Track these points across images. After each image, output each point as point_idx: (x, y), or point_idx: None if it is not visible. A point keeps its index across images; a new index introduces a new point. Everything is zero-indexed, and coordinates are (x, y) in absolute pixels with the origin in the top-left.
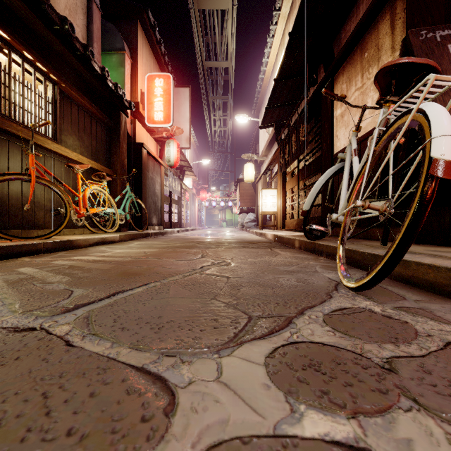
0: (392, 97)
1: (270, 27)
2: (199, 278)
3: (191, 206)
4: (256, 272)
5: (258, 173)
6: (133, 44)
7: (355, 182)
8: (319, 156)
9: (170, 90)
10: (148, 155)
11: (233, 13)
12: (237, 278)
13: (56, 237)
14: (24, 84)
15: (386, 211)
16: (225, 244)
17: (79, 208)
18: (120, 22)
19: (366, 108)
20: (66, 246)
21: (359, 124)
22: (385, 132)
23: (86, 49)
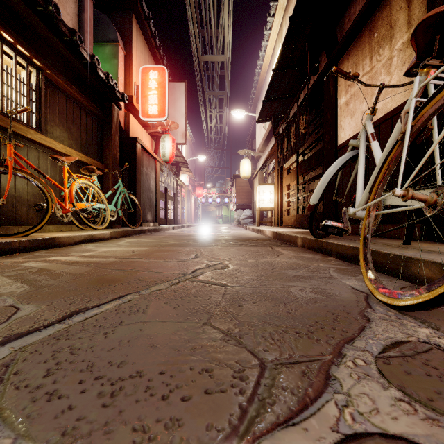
0: (432, 60)
1: (268, 18)
2: (190, 287)
3: (187, 202)
4: (260, 278)
5: (254, 169)
6: (127, 35)
7: (380, 169)
8: (320, 148)
9: (165, 83)
10: (142, 150)
11: (230, 4)
12: (238, 287)
13: (38, 234)
14: (3, 68)
15: (437, 201)
16: (222, 241)
17: (65, 203)
18: (113, 13)
19: (383, 87)
20: (47, 245)
21: (375, 106)
22: (427, 102)
23: (73, 34)
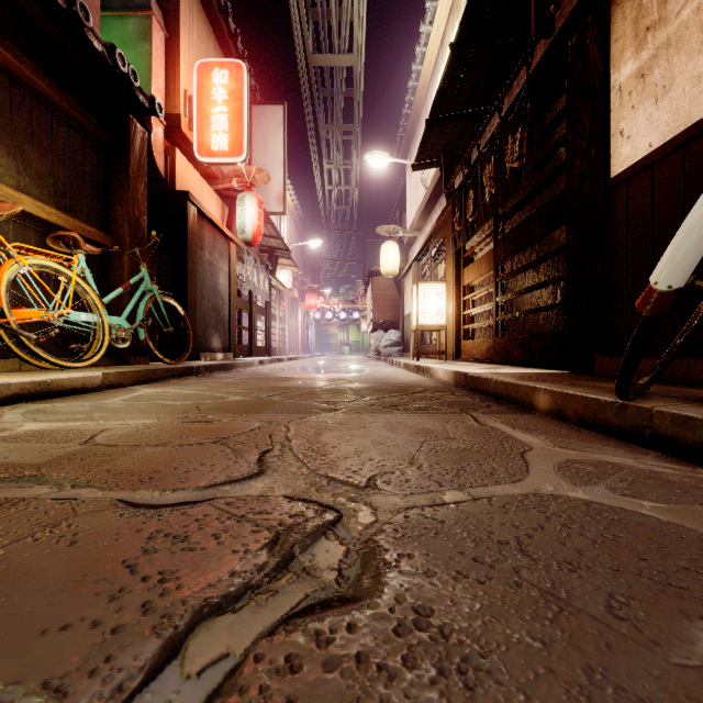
0: None
1: None
2: None
3: (290, 318)
4: None
5: (404, 261)
6: (170, 1)
7: None
8: (557, 196)
9: (243, 92)
10: (201, 218)
11: None
12: None
13: None
14: None
15: None
16: (347, 395)
17: None
18: None
19: None
20: None
21: None
22: None
23: None
